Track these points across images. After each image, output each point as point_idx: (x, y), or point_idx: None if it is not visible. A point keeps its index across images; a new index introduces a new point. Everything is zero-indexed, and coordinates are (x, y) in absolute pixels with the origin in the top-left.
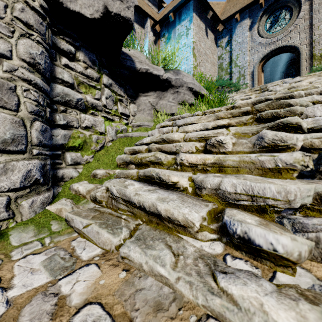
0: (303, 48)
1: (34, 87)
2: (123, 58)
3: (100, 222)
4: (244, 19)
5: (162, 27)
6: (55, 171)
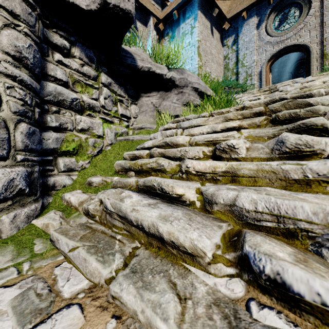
0: (313, 47)
1: (20, 84)
2: (123, 55)
3: (89, 245)
4: (251, 17)
5: (166, 25)
6: (45, 179)
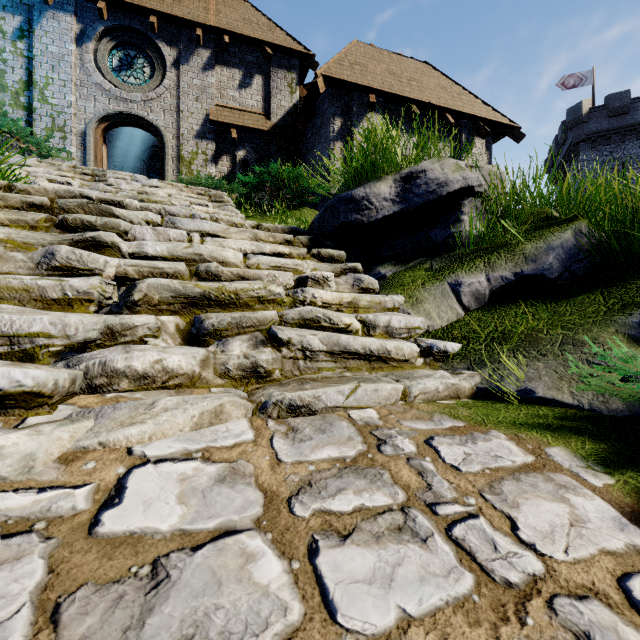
0: (169, 138)
1: None
2: None
3: None
4: (64, 10)
5: None
6: None
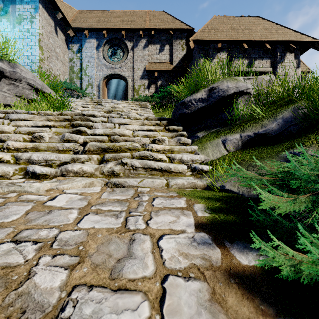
0: (129, 81)
1: None
2: None
3: None
4: (92, 38)
5: None
6: None
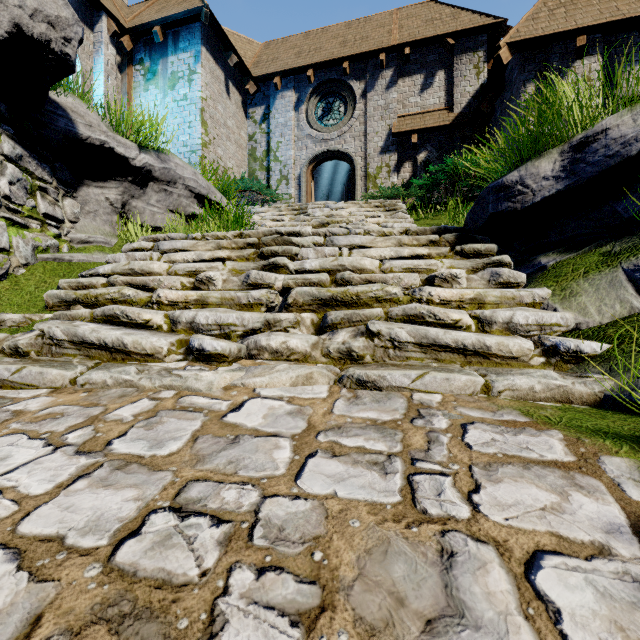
0: (358, 161)
1: None
2: (48, 111)
3: (41, 365)
4: (287, 89)
5: (138, 44)
6: None
